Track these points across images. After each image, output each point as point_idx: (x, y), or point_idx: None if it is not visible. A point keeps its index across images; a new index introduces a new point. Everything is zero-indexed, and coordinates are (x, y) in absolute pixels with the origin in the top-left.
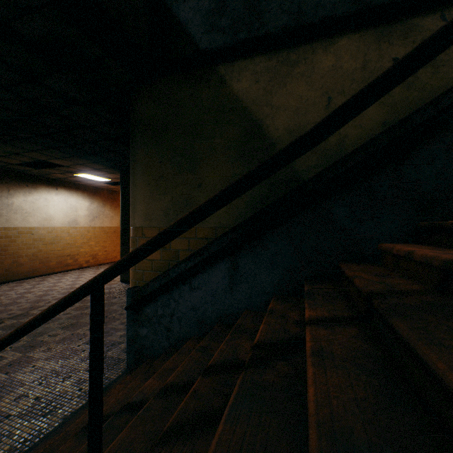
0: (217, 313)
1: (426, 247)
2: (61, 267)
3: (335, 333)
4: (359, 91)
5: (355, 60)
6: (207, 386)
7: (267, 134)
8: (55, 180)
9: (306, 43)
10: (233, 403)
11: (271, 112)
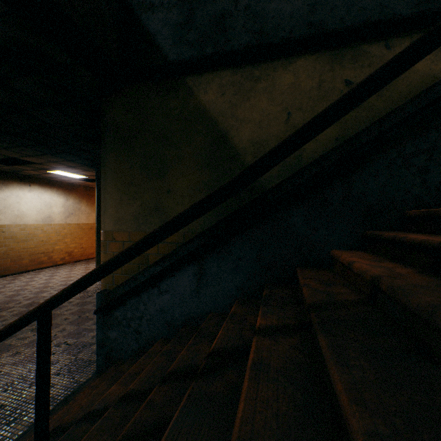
0: (185, 315)
1: (368, 256)
2: (34, 265)
3: (278, 343)
4: (269, 151)
5: (312, 79)
6: (163, 395)
7: (233, 144)
8: (28, 176)
9: (268, 61)
10: (178, 416)
11: (236, 123)
